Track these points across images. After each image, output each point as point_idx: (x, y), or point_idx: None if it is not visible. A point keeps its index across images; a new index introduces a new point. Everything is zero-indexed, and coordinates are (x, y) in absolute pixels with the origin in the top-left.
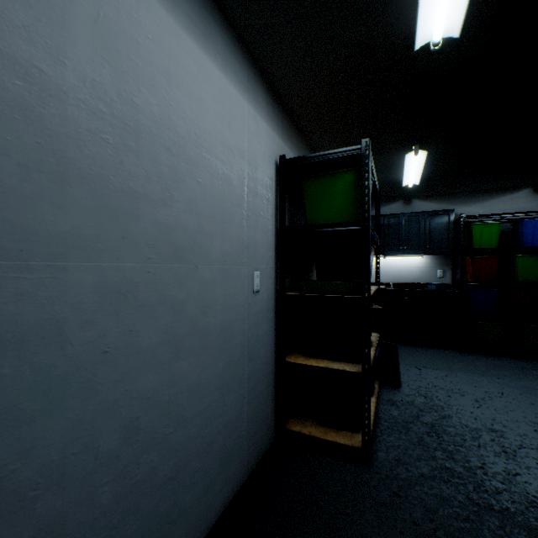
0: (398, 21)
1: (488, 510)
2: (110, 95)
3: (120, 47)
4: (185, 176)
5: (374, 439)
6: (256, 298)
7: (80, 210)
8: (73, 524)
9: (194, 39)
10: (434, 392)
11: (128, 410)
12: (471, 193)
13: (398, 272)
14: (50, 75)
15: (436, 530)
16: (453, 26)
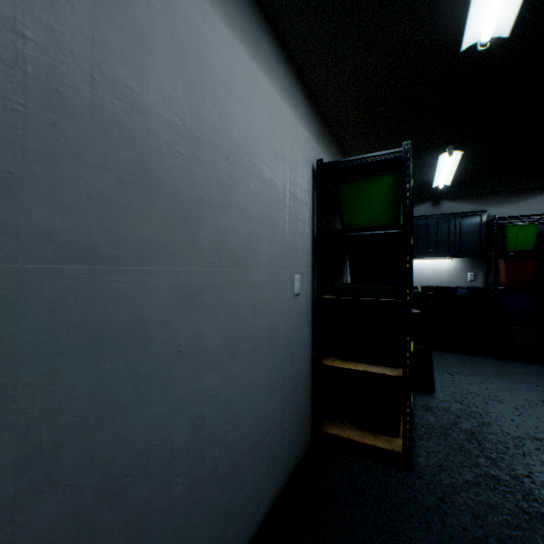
0: (445, 23)
1: (540, 519)
2: (182, 109)
3: (190, 63)
4: (239, 183)
5: (412, 444)
6: (296, 301)
7: (160, 218)
8: (155, 511)
9: (246, 49)
10: (470, 399)
11: (195, 407)
12: (504, 194)
13: (426, 276)
14: (138, 93)
15: (487, 536)
16: (503, 26)
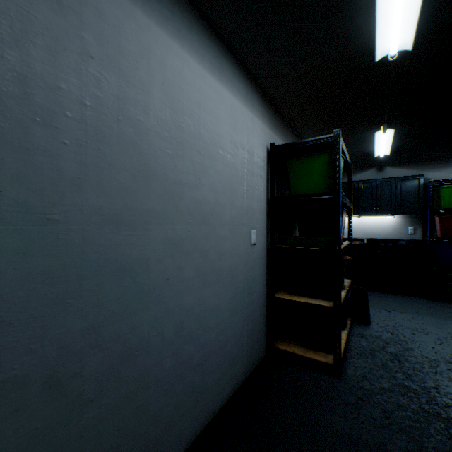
0: (361, 43)
1: (436, 417)
2: (169, 126)
3: (174, 95)
4: (208, 168)
5: (345, 360)
6: (253, 249)
7: (156, 196)
8: (153, 376)
9: (213, 76)
10: (400, 330)
11: (178, 315)
12: (440, 160)
13: (372, 230)
14: (143, 122)
15: (390, 424)
16: (406, 43)
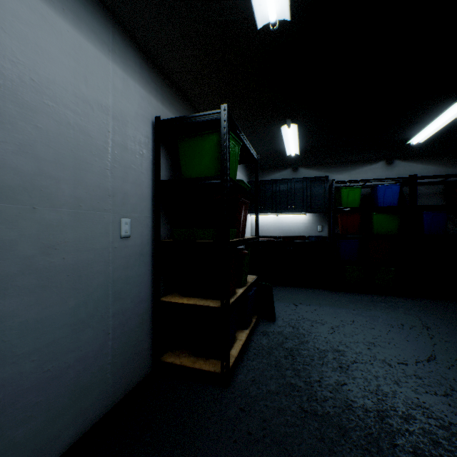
0: (240, 0)
1: (313, 416)
2: None
3: None
4: (16, 119)
5: (239, 364)
6: (126, 243)
7: None
8: None
9: None
10: (301, 323)
11: None
12: (342, 164)
13: (288, 227)
14: None
15: (265, 436)
16: (284, 9)
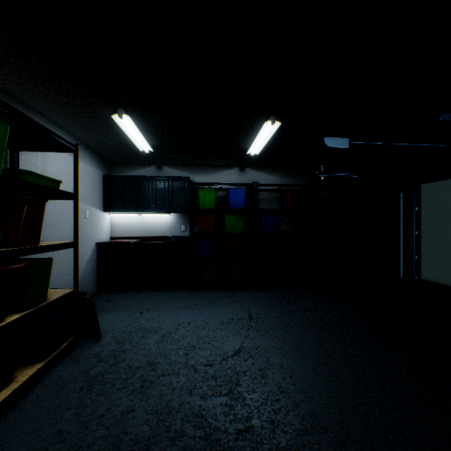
0: None
1: None
2: None
3: None
4: None
5: None
6: None
7: None
8: None
9: None
10: (132, 336)
11: None
12: (204, 166)
13: (153, 227)
14: None
15: None
16: None
